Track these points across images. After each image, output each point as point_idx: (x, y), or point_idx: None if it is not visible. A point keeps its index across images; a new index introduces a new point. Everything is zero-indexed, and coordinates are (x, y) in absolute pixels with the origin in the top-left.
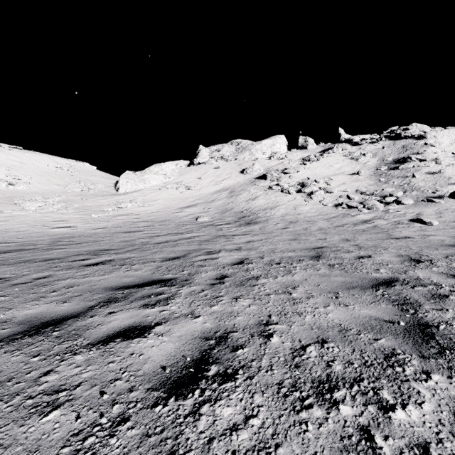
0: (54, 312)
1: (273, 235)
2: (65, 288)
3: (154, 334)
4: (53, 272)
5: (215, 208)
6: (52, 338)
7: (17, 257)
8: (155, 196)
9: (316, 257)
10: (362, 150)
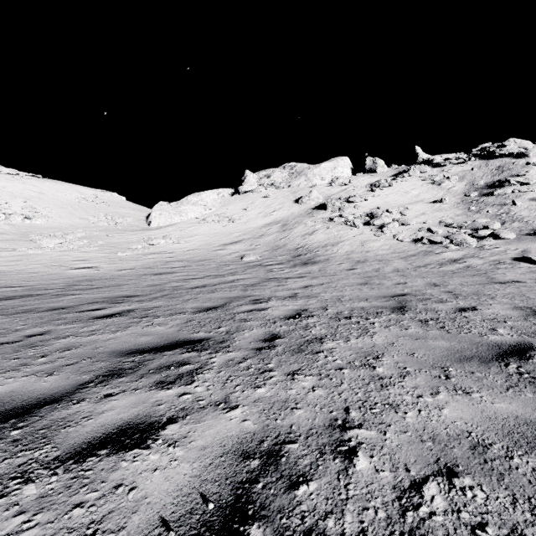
0: (29, 391)
1: (337, 278)
2: (59, 352)
3: (162, 441)
4: (54, 327)
5: (264, 245)
6: (6, 442)
7: (19, 304)
8: (193, 231)
9: (399, 309)
10: (445, 172)
